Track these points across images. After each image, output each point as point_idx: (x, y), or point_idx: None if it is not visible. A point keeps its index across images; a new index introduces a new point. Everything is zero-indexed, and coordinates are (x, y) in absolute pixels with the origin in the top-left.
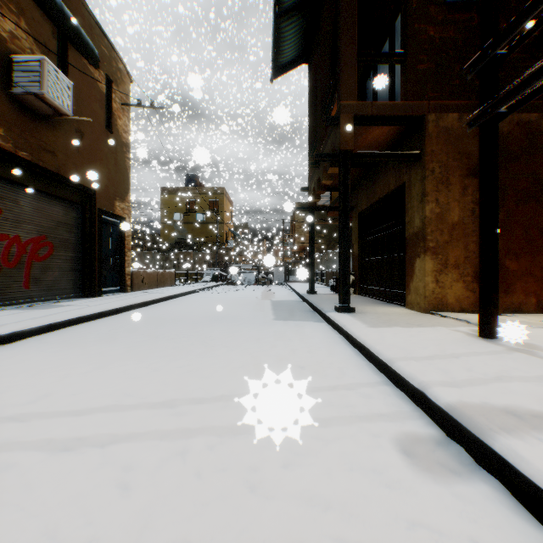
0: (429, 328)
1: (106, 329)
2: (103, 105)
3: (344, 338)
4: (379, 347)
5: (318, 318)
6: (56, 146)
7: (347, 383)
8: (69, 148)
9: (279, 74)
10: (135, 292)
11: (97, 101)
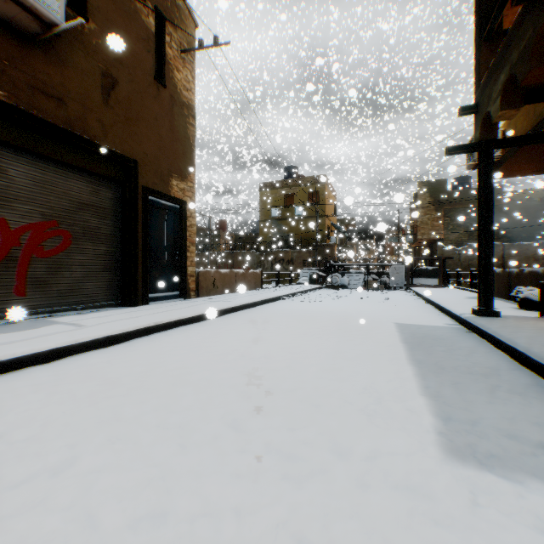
0: None
1: None
2: (149, 48)
3: None
4: None
5: None
6: (64, 91)
7: None
8: (90, 98)
9: None
10: (200, 298)
11: (140, 41)
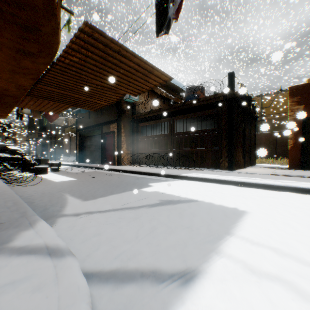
0: None
1: None
2: None
3: None
4: None
5: None
6: None
7: None
8: None
9: None
10: None
11: None
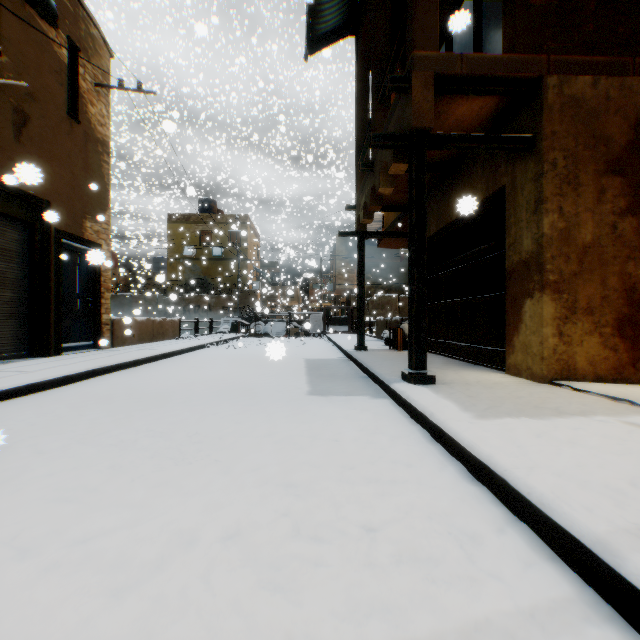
0: (584, 420)
1: (19, 418)
2: (63, 81)
3: (431, 437)
4: (538, 484)
5: (376, 390)
6: None
7: (496, 608)
8: (3, 135)
9: (316, 49)
10: (117, 348)
11: (54, 73)
